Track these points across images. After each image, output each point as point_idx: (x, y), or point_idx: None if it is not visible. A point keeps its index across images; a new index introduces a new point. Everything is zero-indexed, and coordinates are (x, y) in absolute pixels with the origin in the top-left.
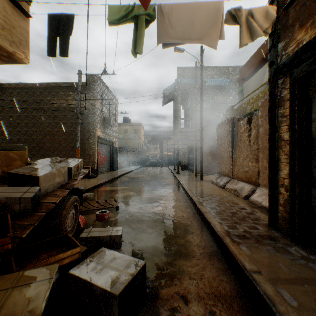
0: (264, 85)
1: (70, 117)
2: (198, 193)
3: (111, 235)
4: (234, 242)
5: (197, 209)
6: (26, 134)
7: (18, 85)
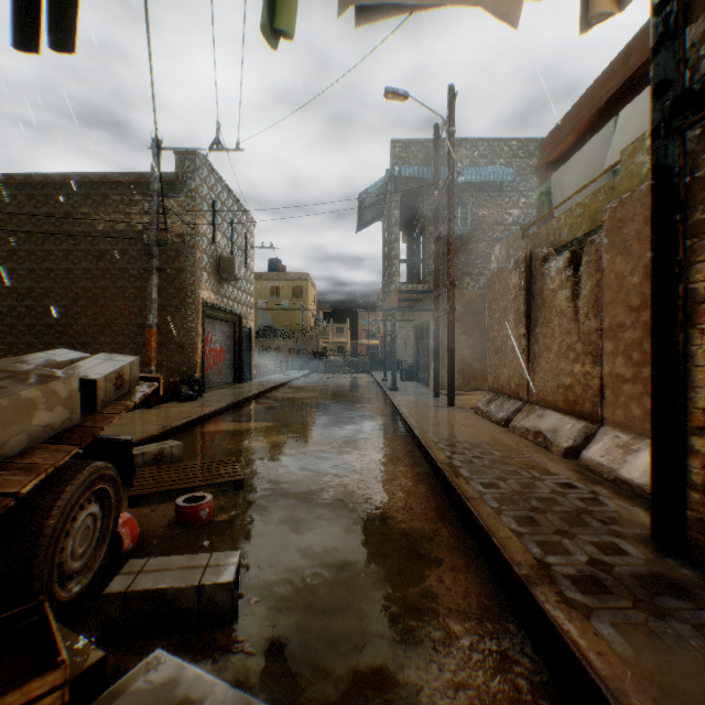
0: (607, 175)
1: (137, 255)
2: (445, 441)
3: (201, 584)
4: (572, 606)
5: (446, 485)
6: (31, 296)
7: (9, 178)
